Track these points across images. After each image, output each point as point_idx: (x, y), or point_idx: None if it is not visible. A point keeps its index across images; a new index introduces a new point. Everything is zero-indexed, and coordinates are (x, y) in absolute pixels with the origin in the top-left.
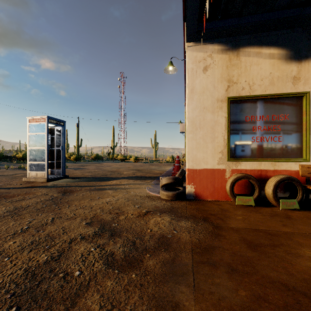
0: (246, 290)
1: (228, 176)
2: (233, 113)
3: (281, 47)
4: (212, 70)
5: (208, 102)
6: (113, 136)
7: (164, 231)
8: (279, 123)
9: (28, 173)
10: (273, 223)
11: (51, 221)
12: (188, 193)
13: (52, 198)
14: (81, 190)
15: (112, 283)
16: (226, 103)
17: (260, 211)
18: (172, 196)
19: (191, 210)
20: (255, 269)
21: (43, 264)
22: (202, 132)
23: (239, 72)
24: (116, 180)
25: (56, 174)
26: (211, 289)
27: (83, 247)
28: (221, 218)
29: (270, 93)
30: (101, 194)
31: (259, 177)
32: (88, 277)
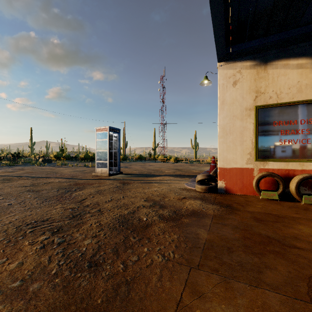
0: (240, 235)
1: (255, 174)
2: (261, 119)
3: (309, 57)
4: (240, 83)
5: (237, 111)
6: (154, 137)
7: (195, 208)
8: (308, 126)
9: (96, 169)
10: (287, 211)
11: (122, 198)
12: (220, 188)
13: (117, 186)
14: (134, 183)
15: (163, 224)
16: (254, 111)
17: (282, 204)
18: (205, 189)
19: (220, 199)
20: (252, 229)
21: (127, 214)
22: (232, 137)
23: (266, 83)
24: (160, 176)
25: (113, 171)
26: (218, 232)
27: (145, 210)
28: (242, 205)
29: (298, 99)
30: (149, 185)
31: (287, 175)
32: (151, 221)
